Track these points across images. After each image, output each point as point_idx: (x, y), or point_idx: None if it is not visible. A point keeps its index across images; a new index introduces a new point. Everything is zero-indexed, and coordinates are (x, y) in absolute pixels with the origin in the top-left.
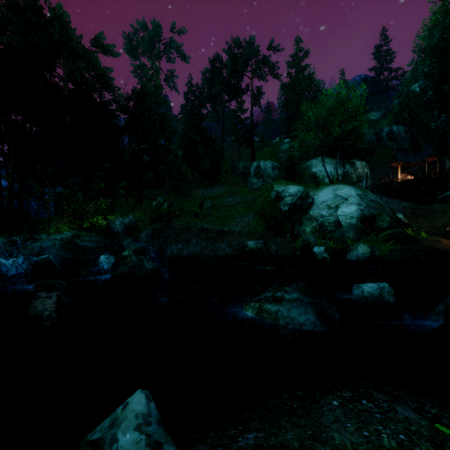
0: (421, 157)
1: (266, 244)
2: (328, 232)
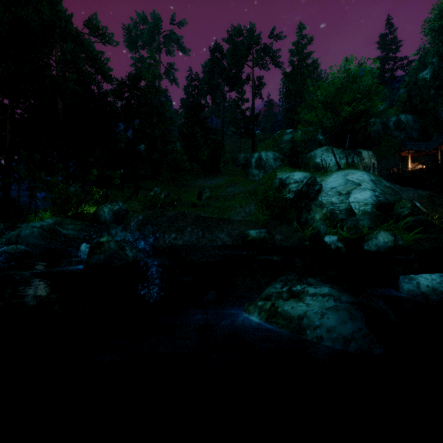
0: (433, 145)
1: (269, 233)
2: (339, 220)
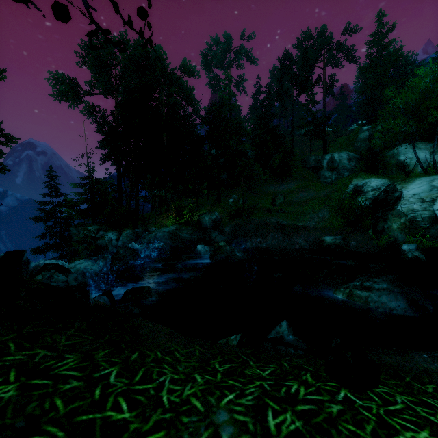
0: None
1: (344, 240)
2: (421, 229)
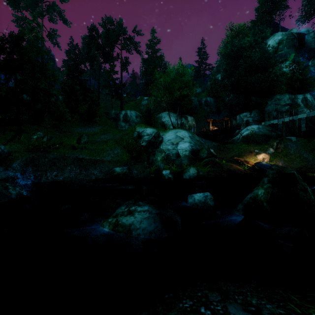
0: (221, 117)
1: (129, 169)
2: (172, 160)
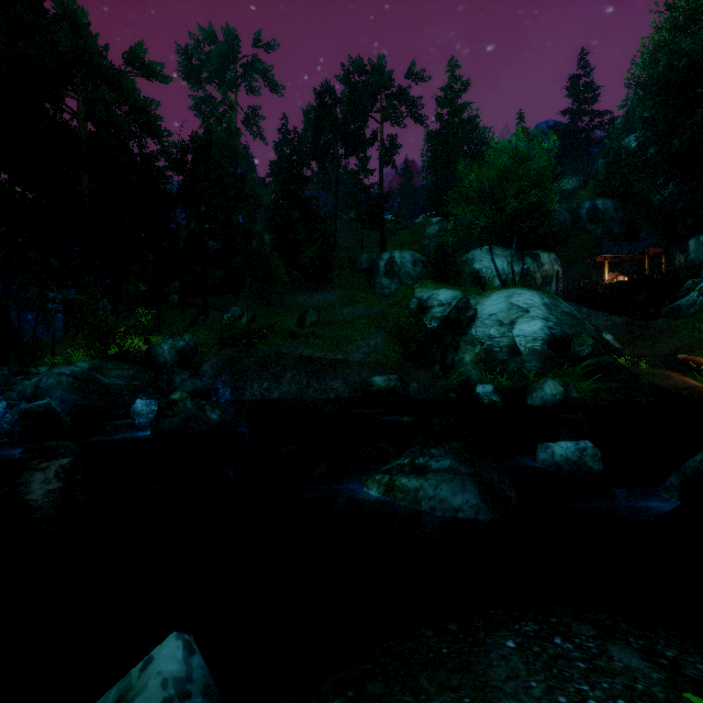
0: (639, 248)
1: (402, 381)
2: (499, 362)
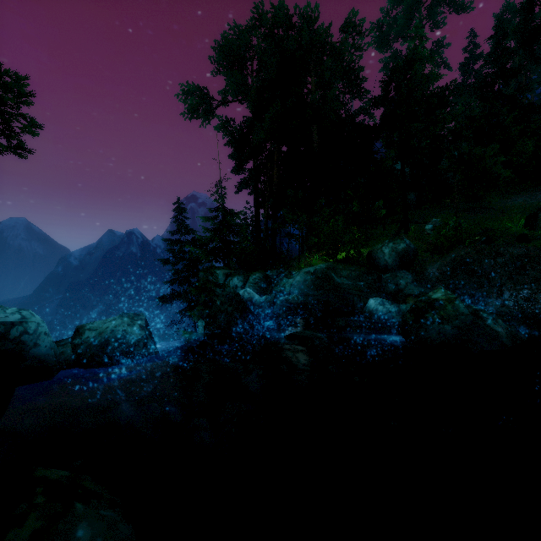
0: None
1: None
2: None
